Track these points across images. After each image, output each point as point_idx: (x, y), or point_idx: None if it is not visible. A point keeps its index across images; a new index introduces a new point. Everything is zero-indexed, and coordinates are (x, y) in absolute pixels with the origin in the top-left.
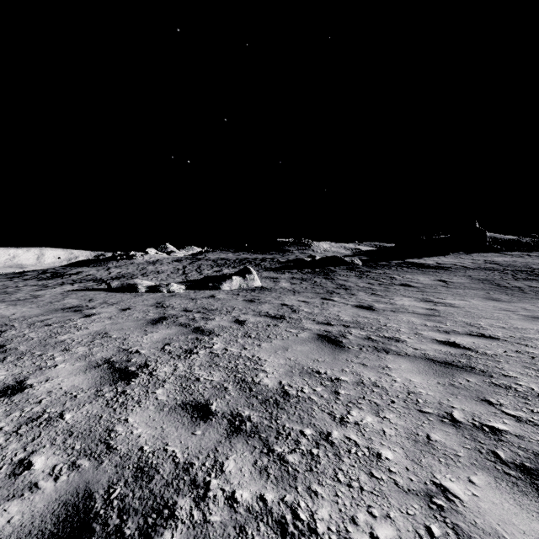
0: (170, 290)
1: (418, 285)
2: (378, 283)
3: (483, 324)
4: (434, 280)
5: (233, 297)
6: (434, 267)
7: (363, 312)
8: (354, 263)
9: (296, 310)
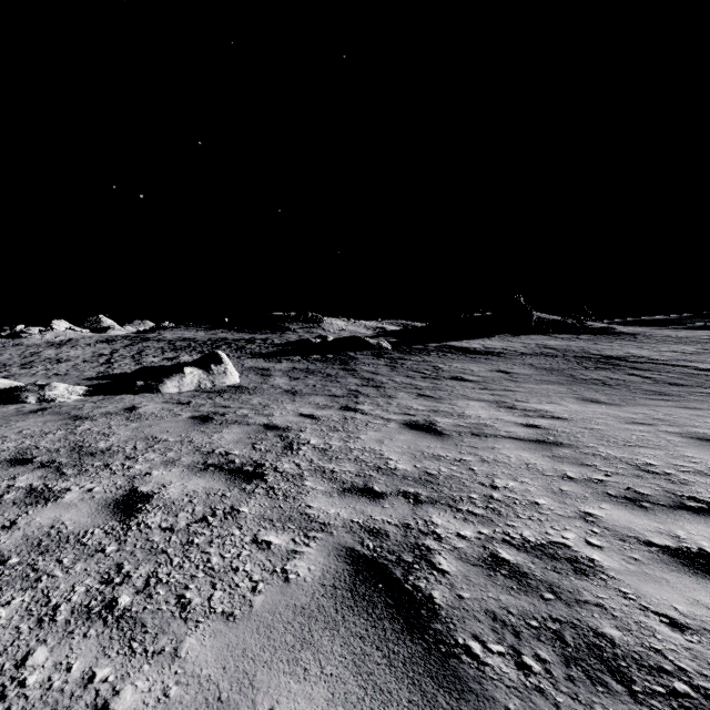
0: (45, 396)
1: (476, 378)
2: (421, 376)
3: (661, 465)
4: (493, 371)
5: (173, 411)
6: (483, 352)
7: (427, 442)
8: (382, 346)
9: (292, 442)
